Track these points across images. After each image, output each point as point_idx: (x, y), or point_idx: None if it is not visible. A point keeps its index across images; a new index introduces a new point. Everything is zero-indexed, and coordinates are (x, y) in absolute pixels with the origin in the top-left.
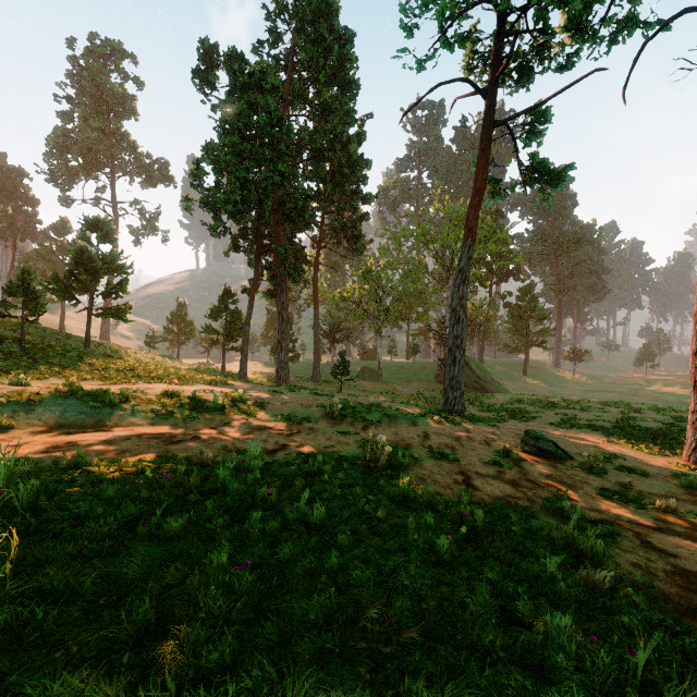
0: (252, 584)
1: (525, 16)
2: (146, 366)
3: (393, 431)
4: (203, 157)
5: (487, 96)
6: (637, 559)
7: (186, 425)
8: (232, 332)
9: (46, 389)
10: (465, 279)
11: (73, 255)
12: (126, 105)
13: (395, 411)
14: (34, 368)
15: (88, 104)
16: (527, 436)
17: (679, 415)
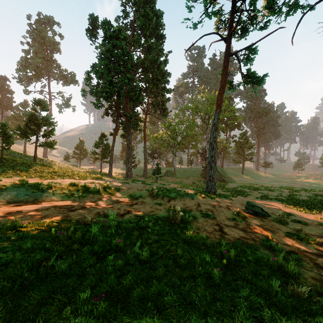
0: (105, 309)
1: (245, 3)
2: (63, 170)
3: (182, 202)
4: (91, 70)
5: (227, 41)
6: (315, 275)
7: (80, 200)
8: (105, 154)
9: (9, 183)
10: (216, 128)
11: (28, 117)
12: (55, 46)
13: (183, 192)
14: (6, 172)
15: (37, 46)
16: (248, 205)
17: (316, 193)
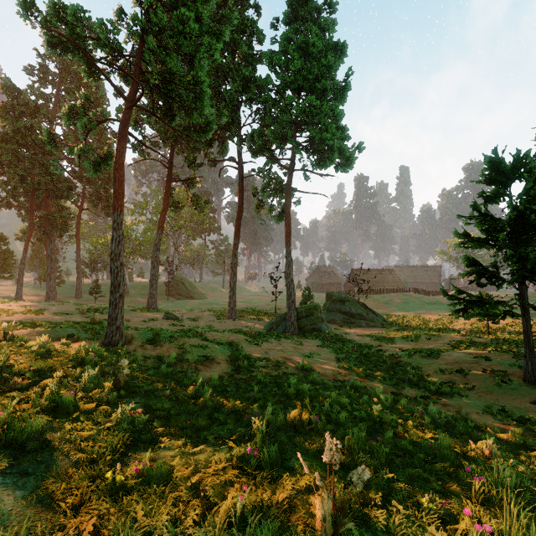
0: None
1: None
2: None
3: None
4: None
5: (168, 168)
6: None
7: (10, 318)
8: (5, 267)
9: None
10: (158, 248)
11: None
12: None
13: None
14: None
15: None
16: (165, 313)
17: (260, 304)
